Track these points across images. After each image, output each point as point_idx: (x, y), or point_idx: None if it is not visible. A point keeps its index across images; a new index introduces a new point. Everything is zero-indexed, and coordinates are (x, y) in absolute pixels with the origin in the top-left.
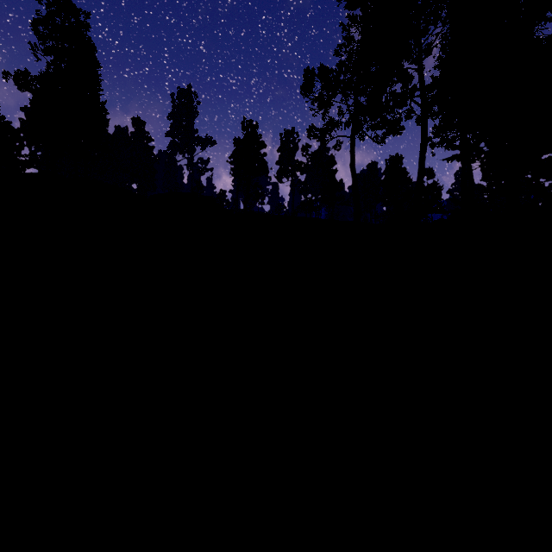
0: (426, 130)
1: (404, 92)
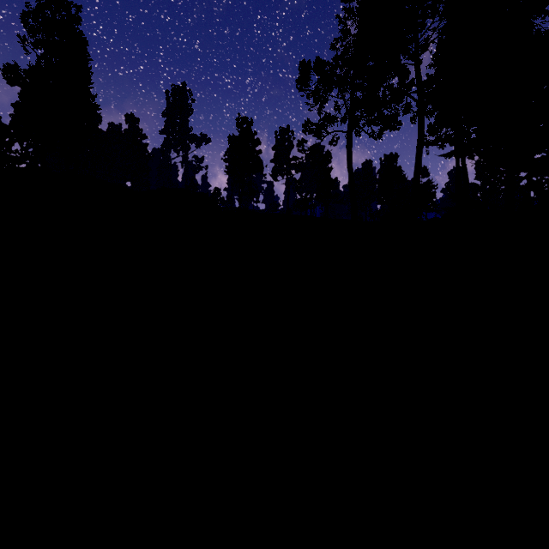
0: (423, 126)
1: (401, 86)
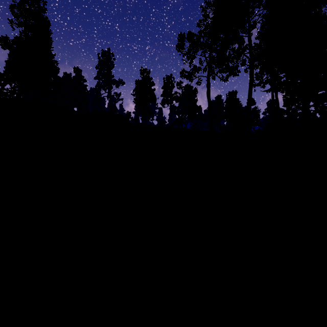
0: (253, 74)
1: (240, 49)
